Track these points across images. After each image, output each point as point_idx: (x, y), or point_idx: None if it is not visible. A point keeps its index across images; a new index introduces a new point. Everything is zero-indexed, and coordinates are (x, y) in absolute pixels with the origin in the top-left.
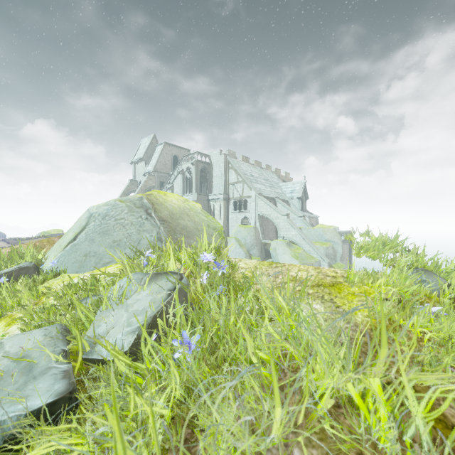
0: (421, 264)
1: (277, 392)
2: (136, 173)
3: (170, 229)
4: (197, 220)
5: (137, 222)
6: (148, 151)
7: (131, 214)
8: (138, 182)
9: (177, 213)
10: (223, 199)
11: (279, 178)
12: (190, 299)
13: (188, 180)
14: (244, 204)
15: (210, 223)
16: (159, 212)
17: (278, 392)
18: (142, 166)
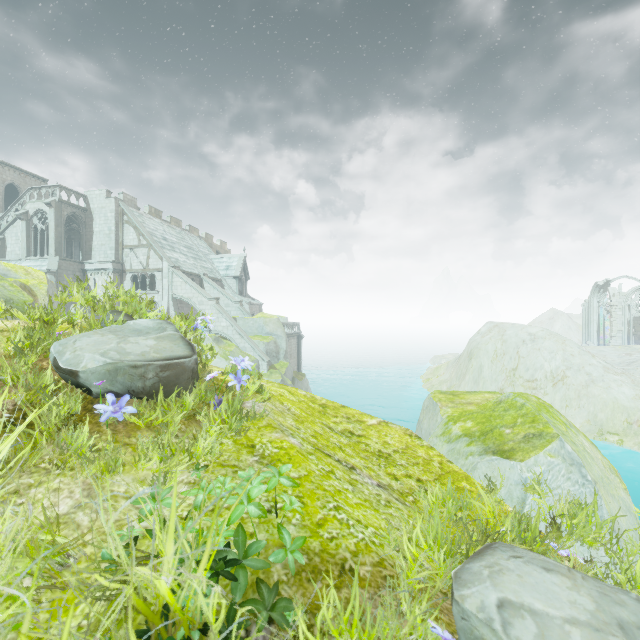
0: (121, 307)
1: None
2: None
3: None
4: None
5: None
6: None
7: None
8: None
9: None
10: (113, 271)
11: (210, 247)
12: None
13: (38, 233)
14: (152, 281)
15: None
16: None
17: None
18: None
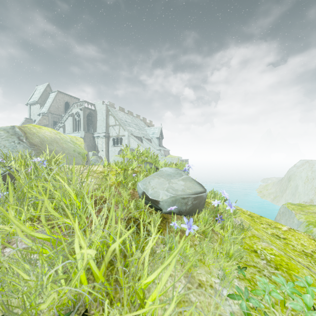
0: (149, 160)
1: (11, 192)
2: (31, 113)
3: (39, 151)
4: (65, 146)
5: (10, 146)
6: (42, 96)
7: (5, 139)
8: (33, 120)
9: (48, 141)
10: (105, 136)
11: (145, 124)
12: (17, 180)
13: (77, 121)
14: (120, 140)
15: (76, 149)
16: (31, 139)
17: (11, 192)
18: (37, 108)
